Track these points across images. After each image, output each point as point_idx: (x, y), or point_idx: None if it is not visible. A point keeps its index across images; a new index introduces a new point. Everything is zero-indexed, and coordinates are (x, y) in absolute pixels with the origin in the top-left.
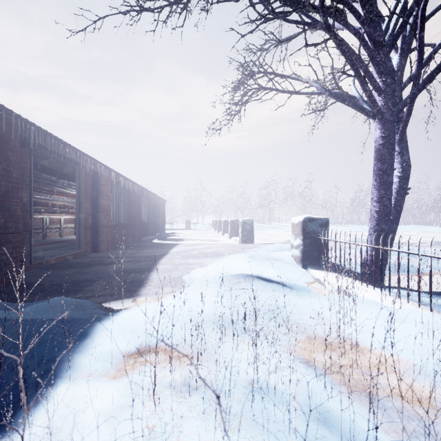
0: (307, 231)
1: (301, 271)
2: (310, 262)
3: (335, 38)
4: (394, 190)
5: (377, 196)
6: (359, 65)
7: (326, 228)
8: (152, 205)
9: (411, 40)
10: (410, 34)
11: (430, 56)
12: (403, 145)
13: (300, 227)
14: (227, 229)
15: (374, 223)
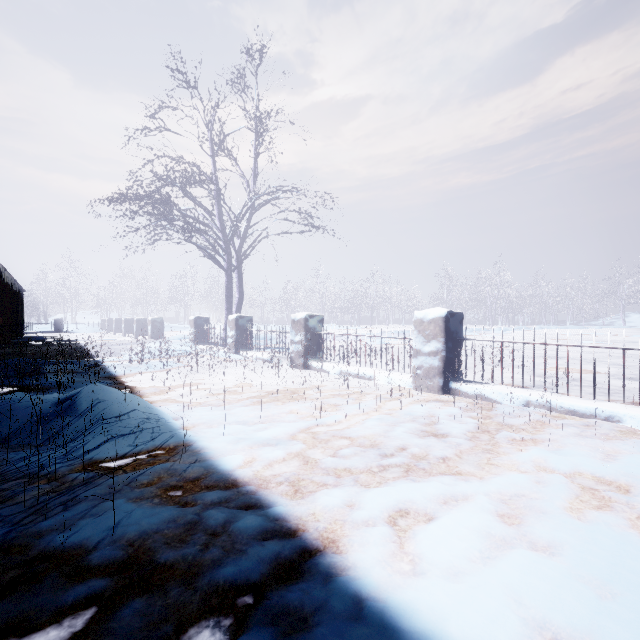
0: (197, 324)
1: (193, 346)
2: (199, 341)
3: (199, 248)
4: (236, 304)
5: (226, 307)
6: (215, 250)
7: (208, 322)
8: (14, 299)
9: (245, 235)
10: (244, 232)
11: (250, 246)
12: (240, 283)
13: (193, 322)
14: (129, 329)
15: (226, 319)
